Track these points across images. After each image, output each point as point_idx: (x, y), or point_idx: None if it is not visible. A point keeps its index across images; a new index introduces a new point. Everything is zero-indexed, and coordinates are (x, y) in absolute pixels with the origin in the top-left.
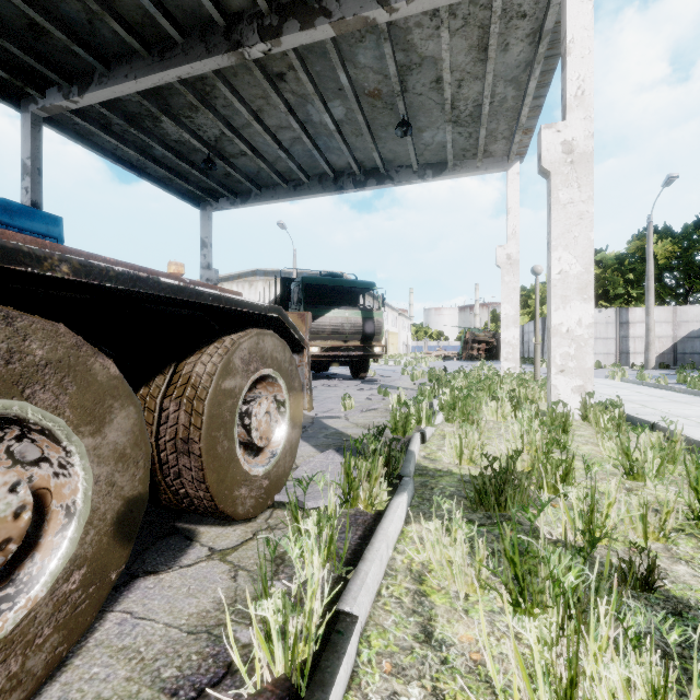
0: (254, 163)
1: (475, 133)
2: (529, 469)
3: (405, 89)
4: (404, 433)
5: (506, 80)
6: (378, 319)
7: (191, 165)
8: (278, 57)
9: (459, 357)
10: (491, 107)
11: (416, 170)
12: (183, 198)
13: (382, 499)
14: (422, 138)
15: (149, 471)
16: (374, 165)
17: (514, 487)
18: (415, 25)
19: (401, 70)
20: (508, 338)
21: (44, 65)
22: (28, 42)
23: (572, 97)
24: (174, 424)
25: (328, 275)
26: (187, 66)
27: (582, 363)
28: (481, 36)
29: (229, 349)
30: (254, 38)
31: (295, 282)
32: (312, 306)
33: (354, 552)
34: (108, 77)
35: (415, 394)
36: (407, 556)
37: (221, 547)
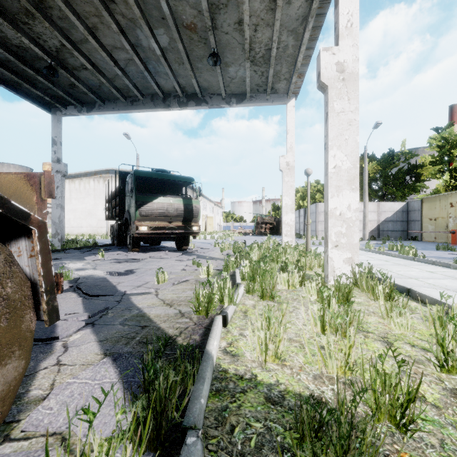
0: (95, 77)
1: (266, 73)
2: (343, 369)
3: (215, 26)
4: (206, 313)
5: (289, 30)
6: (196, 206)
7: (36, 72)
8: None
9: (253, 233)
10: (277, 52)
11: (224, 97)
12: (33, 102)
13: None
14: (228, 72)
15: None
16: (194, 91)
17: (361, 455)
18: None
19: (212, 8)
20: (287, 220)
21: None
22: None
23: (344, 28)
24: None
25: (157, 170)
26: None
27: (351, 240)
28: None
29: None
30: None
31: (130, 175)
32: (142, 194)
33: None
34: None
35: (222, 263)
36: None
37: None
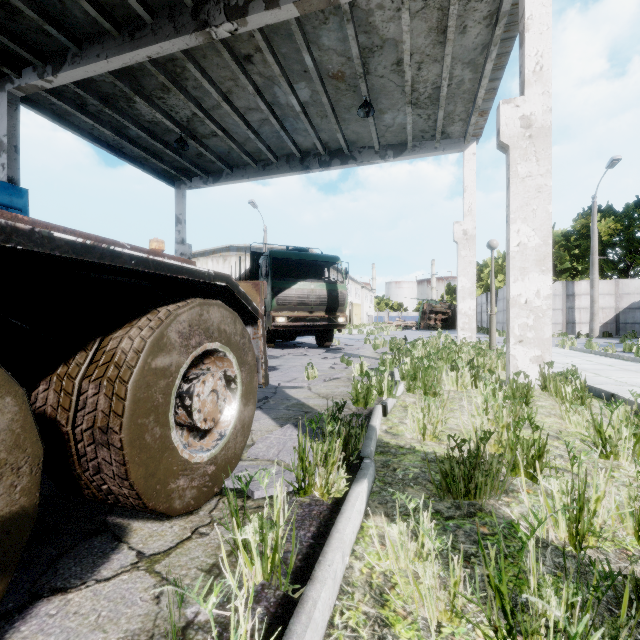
0: (225, 144)
1: (433, 115)
2: (496, 447)
3: (367, 71)
4: (365, 405)
5: (464, 62)
6: (342, 291)
7: (165, 145)
8: (245, 39)
9: (418, 326)
10: (449, 90)
11: (377, 150)
12: (158, 177)
13: (340, 485)
14: (384, 120)
15: (39, 478)
16: (338, 146)
17: (485, 472)
18: (376, 7)
19: (364, 52)
20: (464, 309)
21: (18, 44)
22: (2, 21)
23: (530, 73)
24: (92, 410)
25: (295, 249)
26: (156, 45)
27: (540, 334)
28: (440, 18)
29: (162, 321)
30: (220, 18)
31: (264, 256)
32: (279, 279)
33: (305, 558)
34: (81, 56)
35: (376, 362)
36: (366, 563)
37: (151, 551)
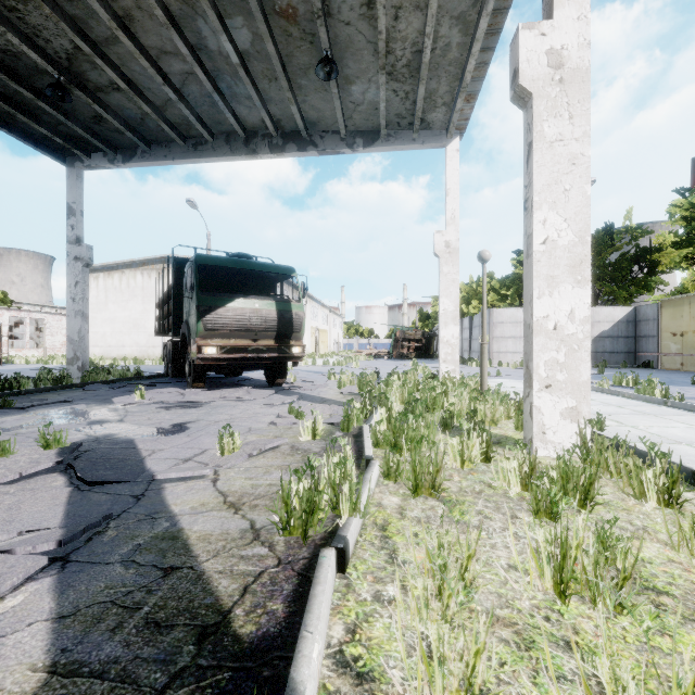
0: (134, 104)
1: (412, 94)
2: None
3: (328, 11)
4: (304, 535)
5: (453, 16)
6: (298, 313)
7: (37, 94)
8: None
9: (390, 355)
10: (432, 57)
11: (344, 136)
12: (36, 146)
13: None
14: (351, 93)
15: None
16: (294, 127)
17: None
18: None
19: None
20: (446, 337)
21: None
22: None
23: None
24: None
25: (234, 255)
26: None
27: (575, 375)
28: None
29: None
30: None
31: (189, 262)
32: (208, 294)
33: None
34: None
35: (340, 411)
36: None
37: None
